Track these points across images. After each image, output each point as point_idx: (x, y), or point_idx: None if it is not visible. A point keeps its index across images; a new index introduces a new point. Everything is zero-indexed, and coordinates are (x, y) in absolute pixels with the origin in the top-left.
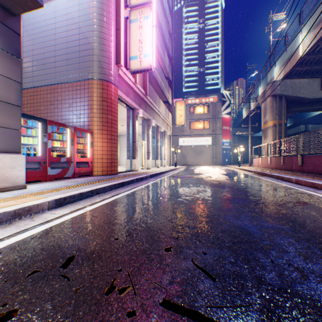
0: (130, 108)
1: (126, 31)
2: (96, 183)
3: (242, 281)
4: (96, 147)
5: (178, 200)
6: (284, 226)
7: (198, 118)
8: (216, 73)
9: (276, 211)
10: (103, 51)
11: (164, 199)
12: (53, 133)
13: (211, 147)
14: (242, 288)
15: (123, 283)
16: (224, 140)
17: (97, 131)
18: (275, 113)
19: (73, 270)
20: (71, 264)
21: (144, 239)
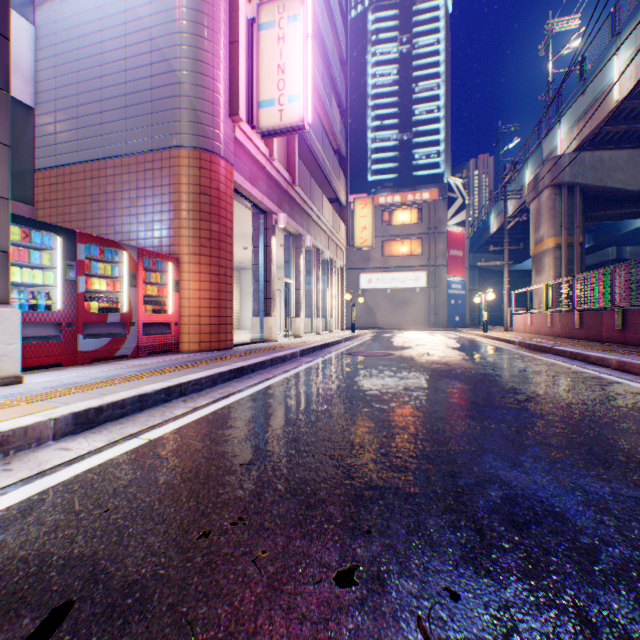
0: (260, 211)
1: (251, 49)
2: (182, 370)
3: None
4: (186, 292)
5: (365, 412)
6: None
7: (399, 233)
8: (435, 143)
9: (605, 443)
10: (201, 87)
11: (331, 410)
12: (90, 261)
13: (425, 293)
14: None
15: None
16: (452, 277)
17: (189, 257)
18: (561, 223)
19: None
20: None
21: (278, 535)
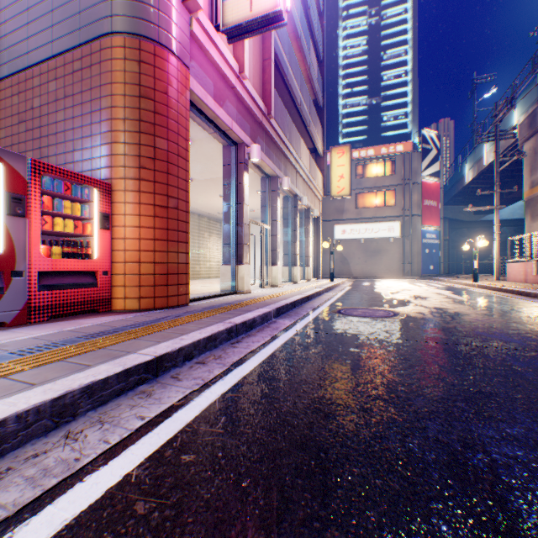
0: (229, 142)
1: None
2: (20, 372)
3: None
4: (120, 230)
5: None
6: None
7: (373, 186)
8: (403, 105)
9: None
10: None
11: None
12: None
13: (398, 242)
14: None
15: None
16: (426, 227)
17: (125, 182)
18: None
19: None
20: None
21: None
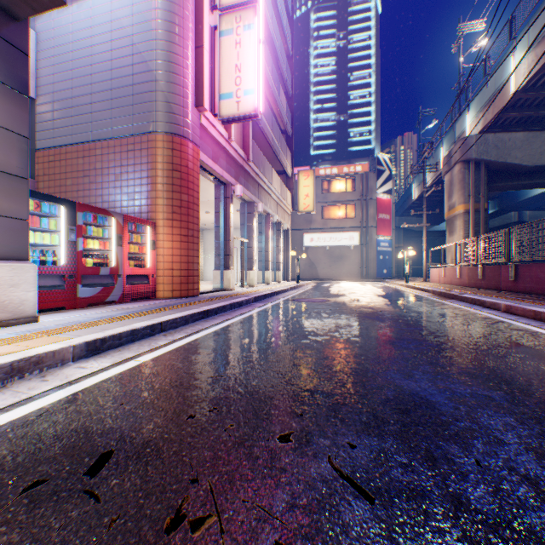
0: (220, 183)
1: (213, 51)
2: (161, 312)
3: (424, 504)
4: (161, 250)
5: (303, 343)
6: (494, 392)
7: (336, 200)
8: (367, 123)
9: (477, 362)
10: (173, 84)
11: (278, 342)
12: (86, 226)
13: (358, 249)
14: (425, 519)
15: (199, 507)
16: (381, 237)
17: (164, 221)
18: (469, 192)
19: (107, 480)
20: (104, 469)
21: (241, 417)
